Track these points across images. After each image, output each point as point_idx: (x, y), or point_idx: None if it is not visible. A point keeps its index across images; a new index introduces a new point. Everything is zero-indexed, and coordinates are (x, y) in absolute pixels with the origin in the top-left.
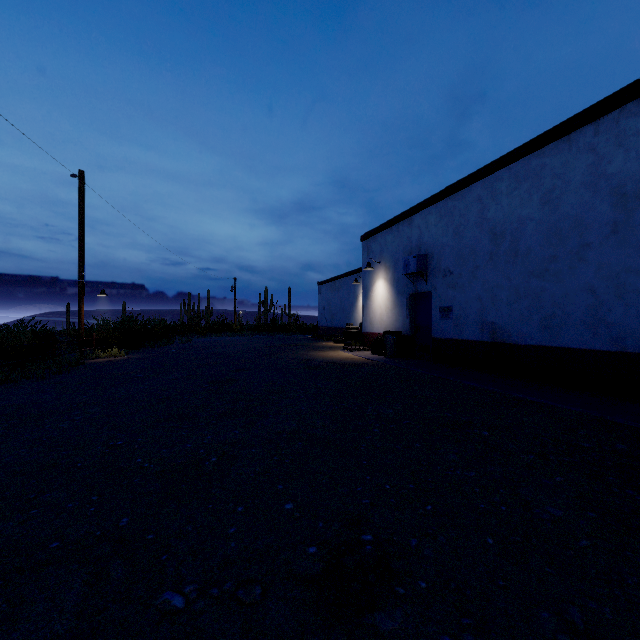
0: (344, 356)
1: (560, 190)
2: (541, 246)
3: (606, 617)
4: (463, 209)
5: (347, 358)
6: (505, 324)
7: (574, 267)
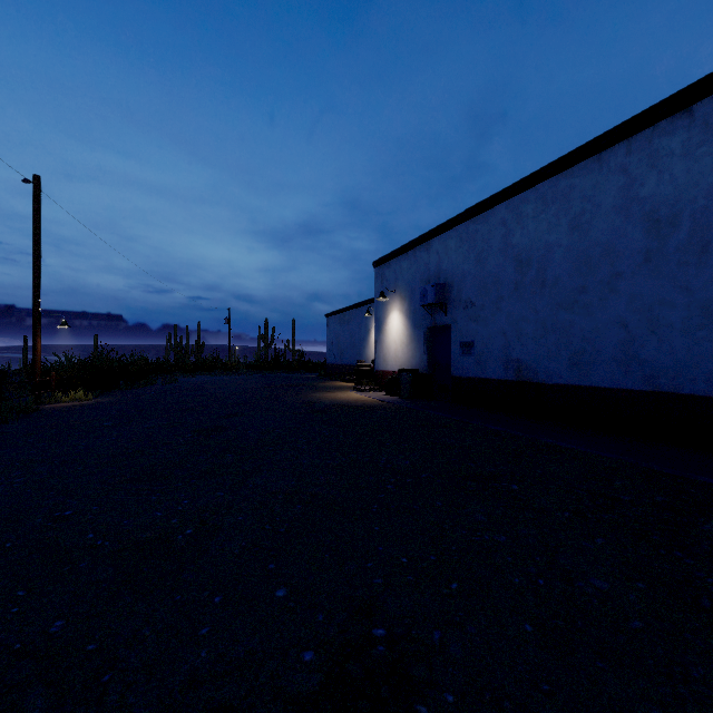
0: (354, 397)
1: (590, 214)
2: (570, 275)
3: None
4: (486, 233)
5: (358, 400)
6: (531, 361)
7: (605, 299)
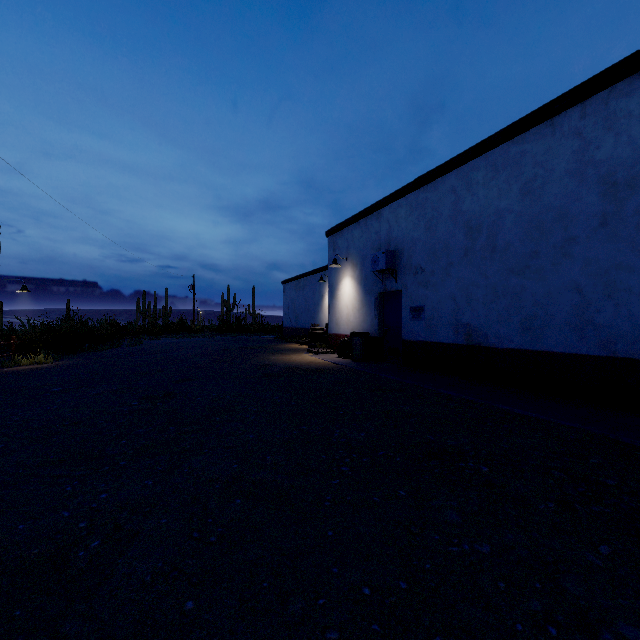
0: (308, 360)
1: (542, 179)
2: (521, 241)
3: None
4: (436, 201)
5: (311, 362)
6: (481, 325)
7: (558, 263)
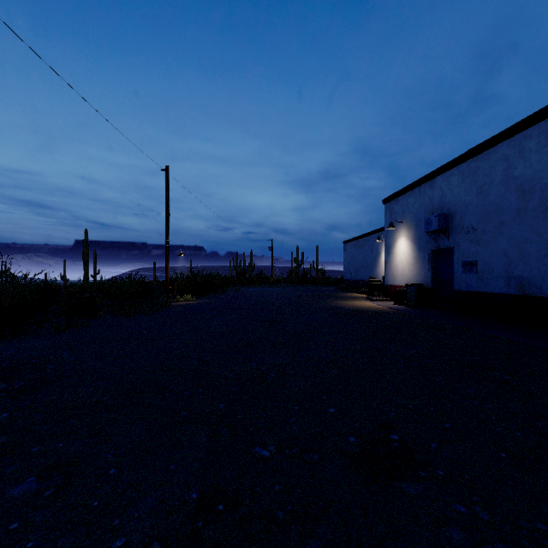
0: (368, 305)
1: None
2: None
3: None
4: (487, 169)
5: (371, 307)
6: (534, 278)
7: None
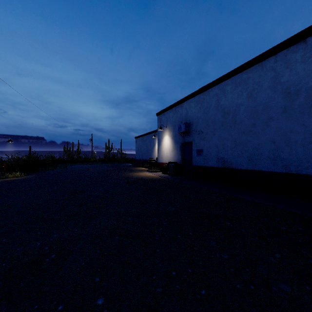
0: (148, 175)
1: (257, 90)
2: (247, 119)
3: None
4: (208, 99)
5: (149, 176)
6: (229, 158)
7: (264, 129)
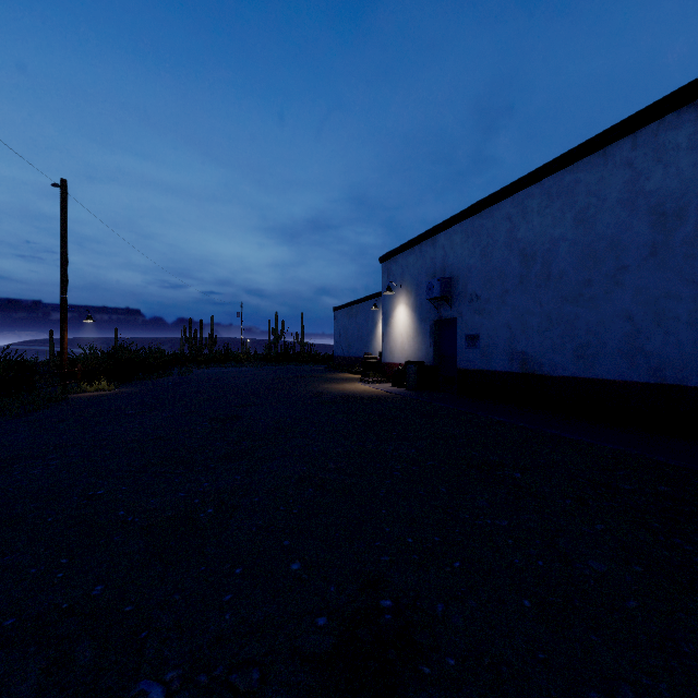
0: (362, 389)
1: (595, 208)
2: (575, 269)
3: (663, 695)
4: (491, 228)
5: (365, 391)
6: (536, 354)
7: (610, 292)
